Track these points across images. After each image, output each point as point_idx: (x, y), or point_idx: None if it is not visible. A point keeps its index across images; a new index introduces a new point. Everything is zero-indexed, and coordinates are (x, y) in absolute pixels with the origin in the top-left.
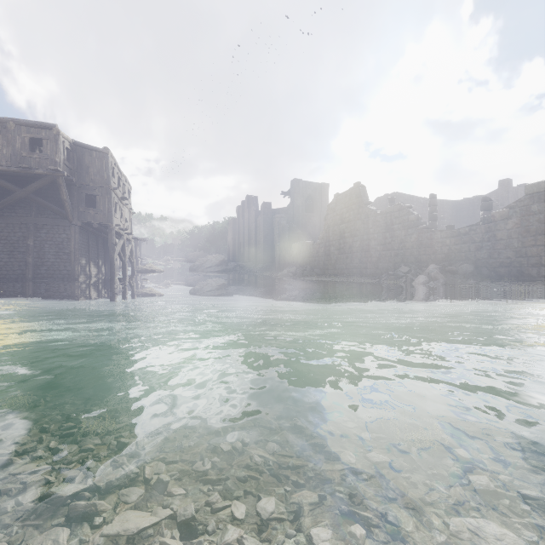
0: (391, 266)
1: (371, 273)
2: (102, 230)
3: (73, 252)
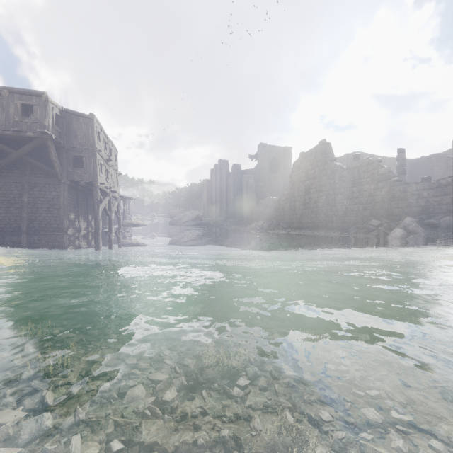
0: (358, 220)
1: (337, 227)
2: (89, 188)
3: (62, 208)
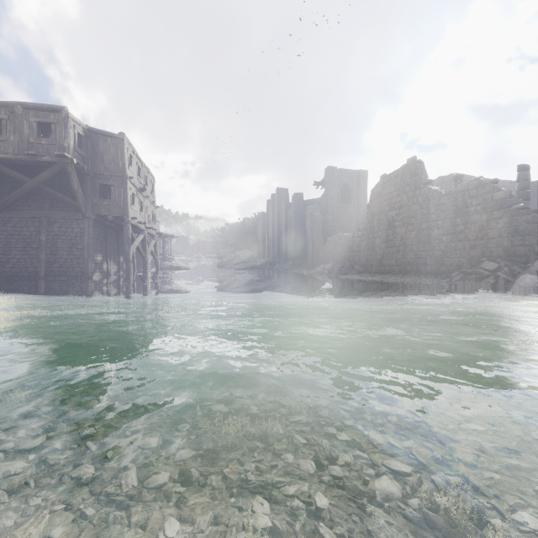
0: (464, 262)
1: (433, 271)
2: (119, 224)
3: (86, 248)
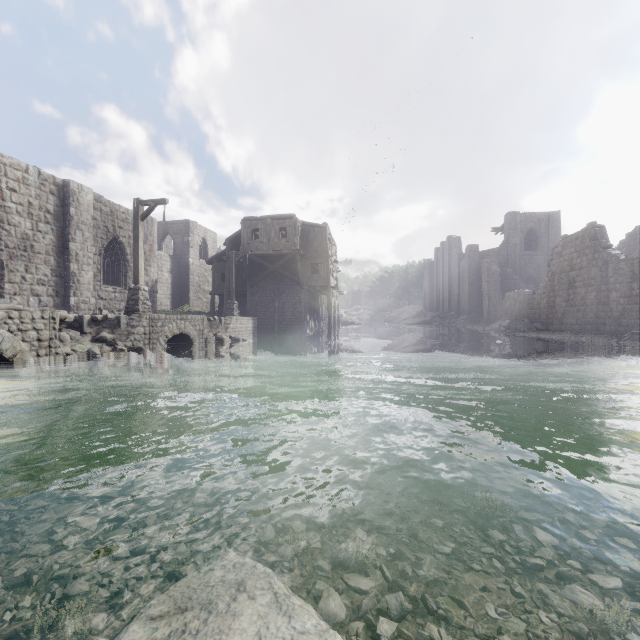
0: (639, 324)
1: (611, 331)
2: (321, 291)
3: (303, 311)
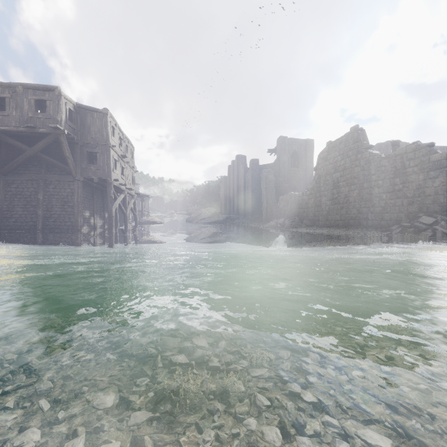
0: (402, 217)
1: (374, 225)
2: (104, 185)
3: (76, 205)
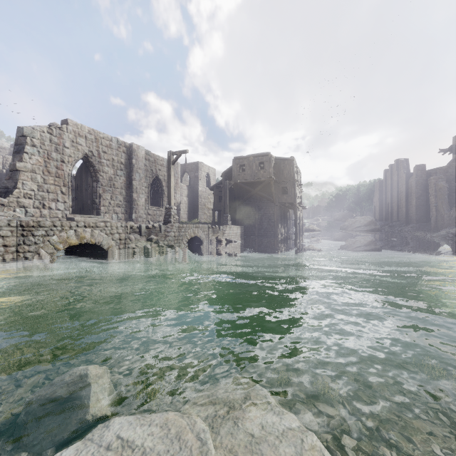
0: None
1: None
2: (289, 206)
3: (276, 221)
